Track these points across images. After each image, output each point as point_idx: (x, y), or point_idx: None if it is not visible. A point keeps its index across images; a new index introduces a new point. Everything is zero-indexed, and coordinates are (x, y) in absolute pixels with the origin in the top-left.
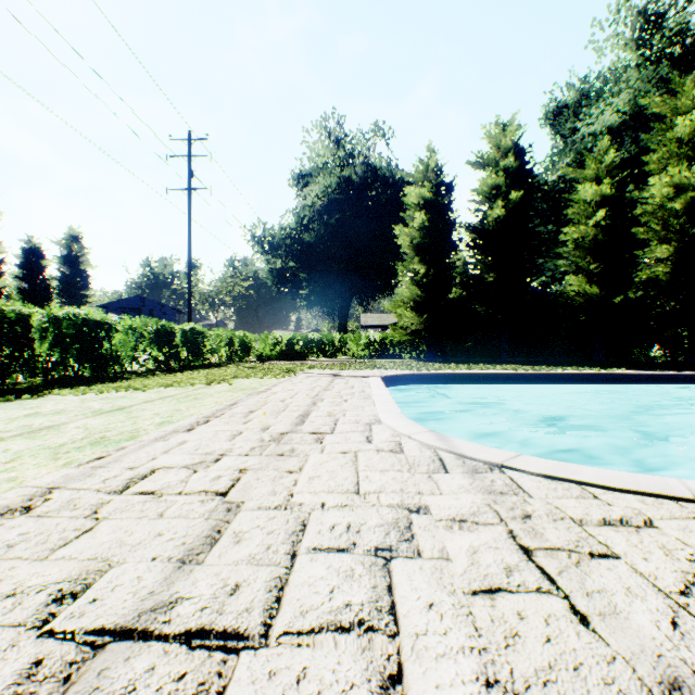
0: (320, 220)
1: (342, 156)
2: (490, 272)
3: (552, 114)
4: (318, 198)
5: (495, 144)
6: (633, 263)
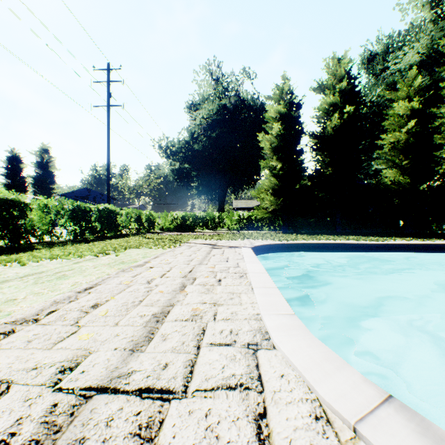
0: (205, 134)
1: (220, 90)
2: (328, 167)
3: (366, 60)
4: (204, 118)
5: (332, 74)
6: (437, 159)
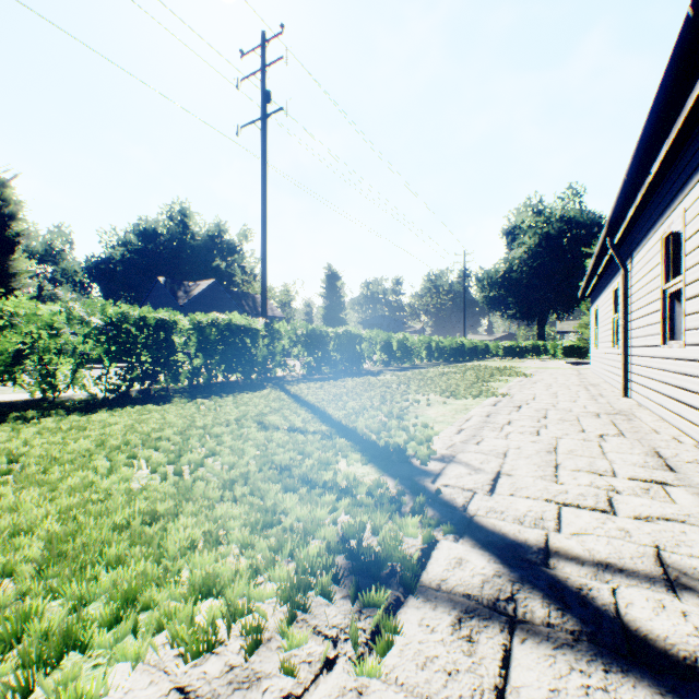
0: (526, 267)
1: (541, 220)
2: None
3: None
4: (524, 253)
5: None
6: None
